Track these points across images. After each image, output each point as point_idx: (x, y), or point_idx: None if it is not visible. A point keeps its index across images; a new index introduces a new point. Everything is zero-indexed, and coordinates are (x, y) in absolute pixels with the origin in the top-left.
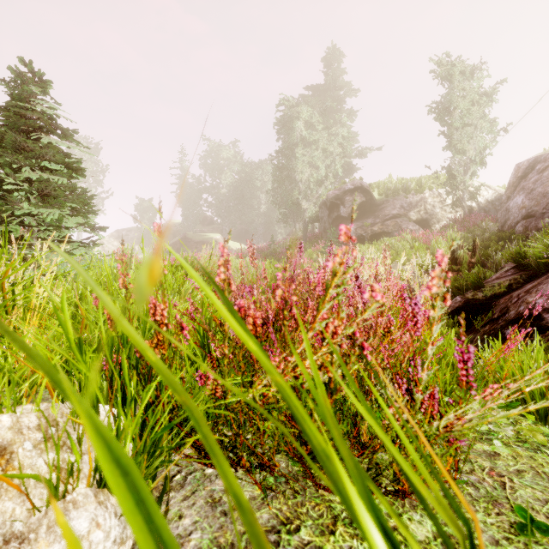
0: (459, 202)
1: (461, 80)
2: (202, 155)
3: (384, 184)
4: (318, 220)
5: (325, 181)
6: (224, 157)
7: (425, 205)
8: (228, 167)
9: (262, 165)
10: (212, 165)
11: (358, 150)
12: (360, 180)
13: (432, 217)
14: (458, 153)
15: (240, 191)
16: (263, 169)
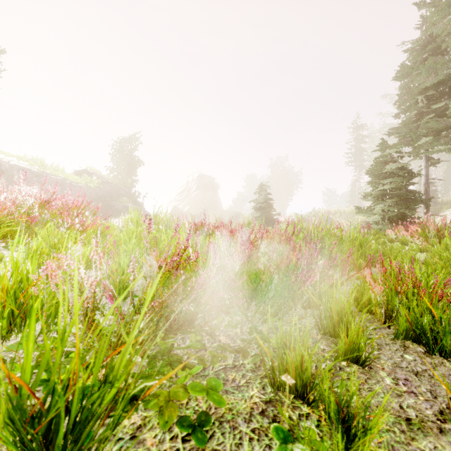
0: None
1: None
2: None
3: None
4: None
5: None
6: None
7: None
8: None
9: None
10: None
11: None
12: None
13: None
14: None
15: None
16: None
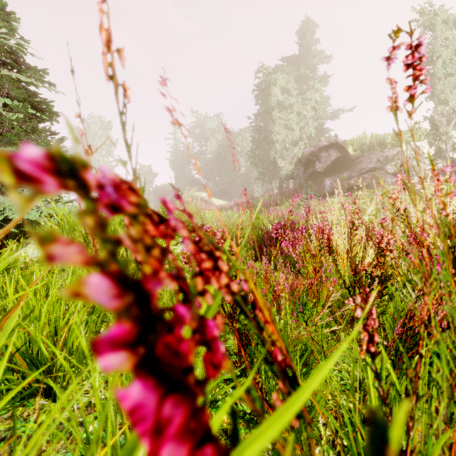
0: (441, 153)
1: (443, 29)
2: (191, 127)
3: (359, 140)
4: (293, 176)
5: (300, 141)
6: (209, 127)
7: (402, 158)
8: (213, 136)
9: (242, 133)
10: (199, 134)
11: (331, 112)
12: (335, 137)
13: (410, 169)
14: (440, 104)
15: (223, 156)
16: (243, 136)
